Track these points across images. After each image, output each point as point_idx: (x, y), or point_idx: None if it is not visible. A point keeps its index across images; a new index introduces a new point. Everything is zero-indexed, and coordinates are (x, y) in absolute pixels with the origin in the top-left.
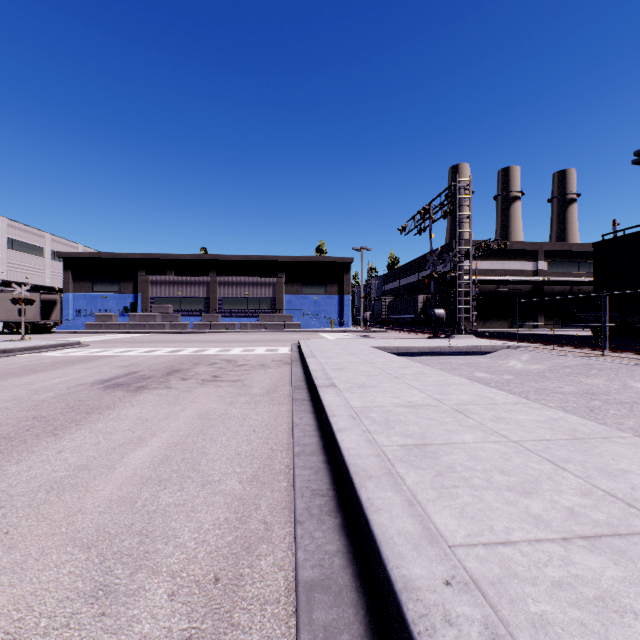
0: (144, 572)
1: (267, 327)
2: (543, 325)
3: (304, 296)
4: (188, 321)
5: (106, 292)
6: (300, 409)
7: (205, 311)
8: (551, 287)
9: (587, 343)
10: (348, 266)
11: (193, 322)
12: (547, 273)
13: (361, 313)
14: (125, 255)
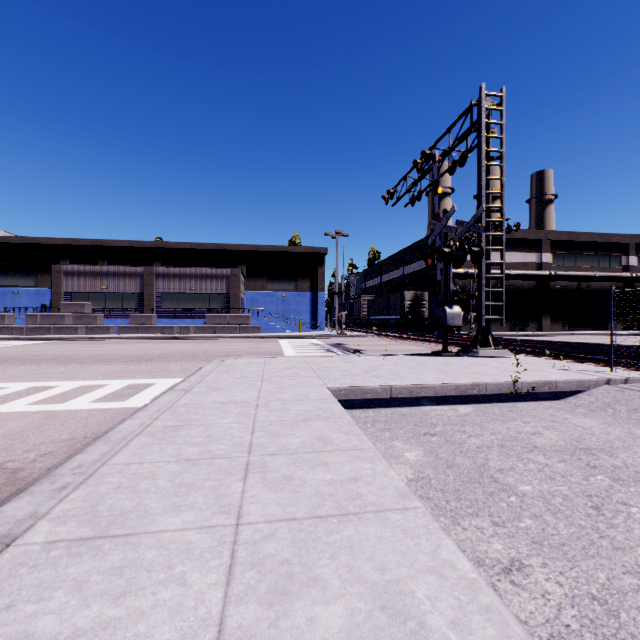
0: None
1: (216, 331)
2: (548, 327)
3: (270, 293)
4: (113, 323)
5: (18, 286)
6: None
7: (136, 310)
8: (557, 283)
9: None
10: (322, 258)
11: (118, 325)
12: (552, 267)
13: (336, 313)
14: (42, 240)
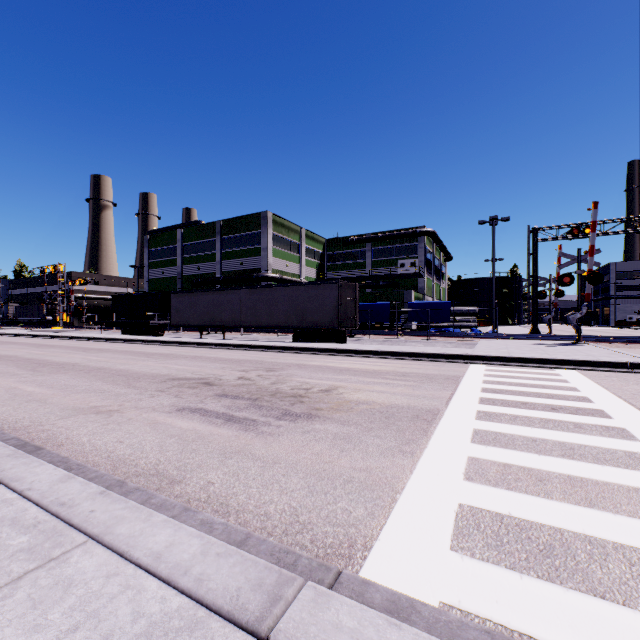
0: (6, 337)
1: None
2: None
3: None
4: None
5: None
6: (7, 335)
7: None
8: None
9: (98, 328)
10: None
11: None
12: None
13: None
14: None
